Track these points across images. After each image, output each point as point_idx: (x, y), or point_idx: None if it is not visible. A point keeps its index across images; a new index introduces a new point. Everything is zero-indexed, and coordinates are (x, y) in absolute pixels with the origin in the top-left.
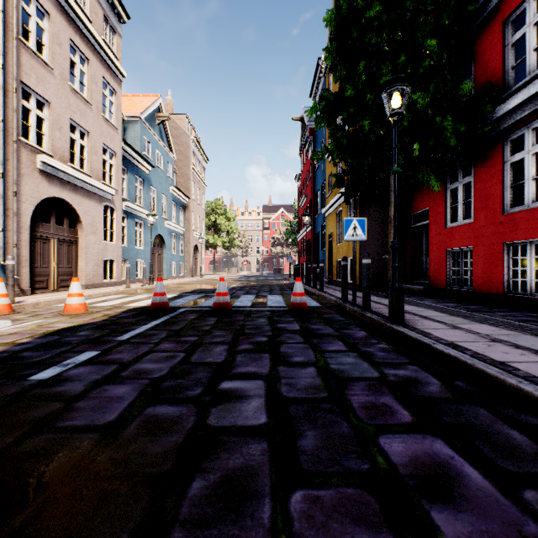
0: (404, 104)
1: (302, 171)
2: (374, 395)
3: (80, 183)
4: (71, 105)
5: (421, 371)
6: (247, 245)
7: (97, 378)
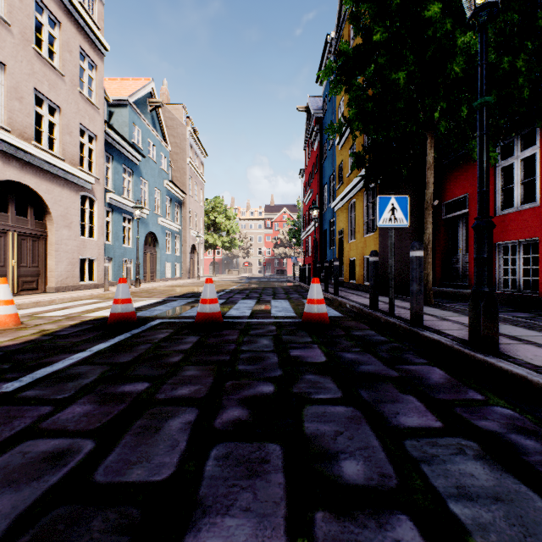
0: None
1: (307, 166)
2: None
3: (48, 167)
4: (35, 72)
5: None
6: (249, 245)
7: None
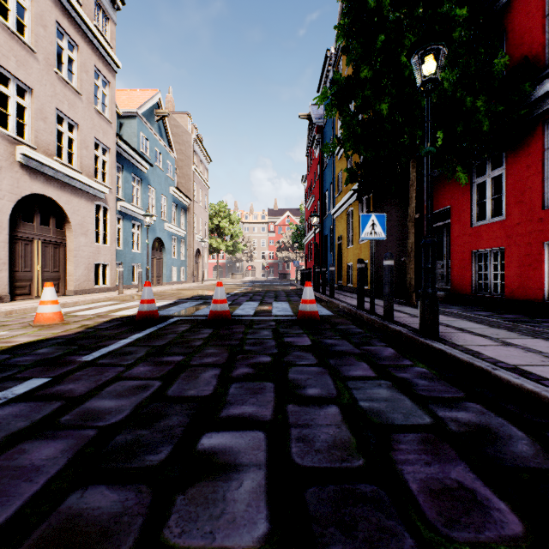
0: (440, 69)
1: (309, 172)
2: (437, 463)
3: (68, 180)
4: (57, 94)
5: (489, 412)
6: (252, 249)
7: (22, 427)
